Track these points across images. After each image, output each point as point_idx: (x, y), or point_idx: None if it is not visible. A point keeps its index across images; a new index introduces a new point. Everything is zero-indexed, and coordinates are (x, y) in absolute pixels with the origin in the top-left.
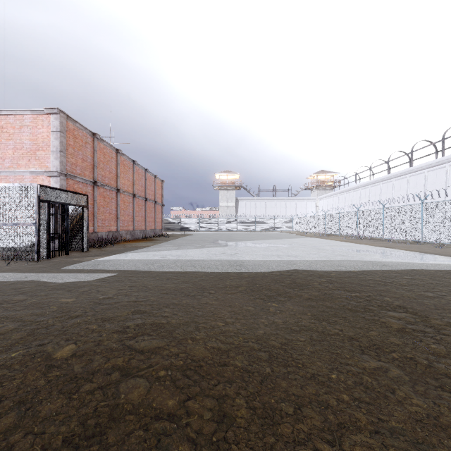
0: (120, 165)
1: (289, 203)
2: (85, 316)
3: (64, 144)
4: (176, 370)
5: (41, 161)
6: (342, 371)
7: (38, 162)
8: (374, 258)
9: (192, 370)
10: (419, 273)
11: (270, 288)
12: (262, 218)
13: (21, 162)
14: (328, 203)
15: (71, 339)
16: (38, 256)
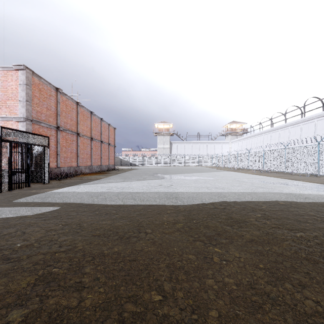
0: (80, 114)
1: (210, 145)
2: None
3: (30, 95)
4: None
5: (11, 108)
6: None
7: (8, 109)
8: (292, 191)
9: None
10: None
11: (208, 225)
12: (189, 157)
13: None
14: (238, 145)
15: None
16: None
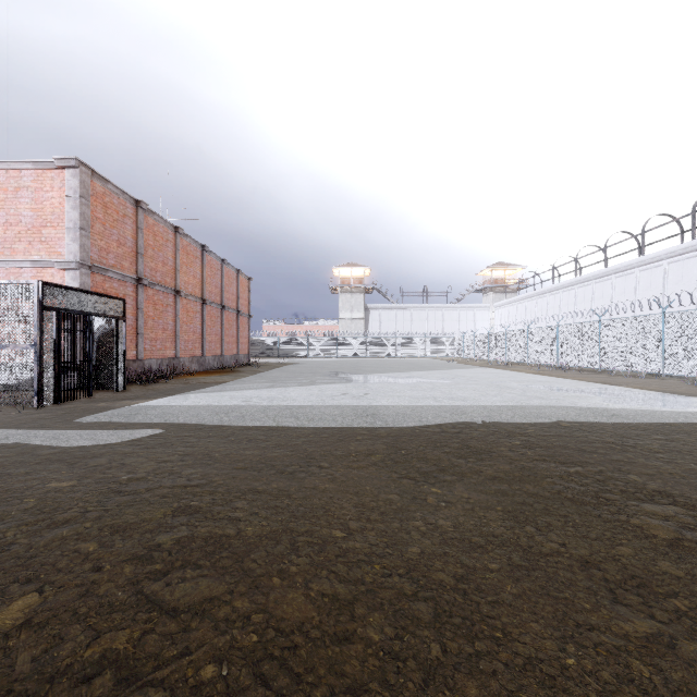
0: (181, 252)
1: (449, 313)
2: (82, 520)
3: (87, 217)
4: (241, 661)
5: (50, 244)
6: (585, 646)
7: (45, 246)
8: (594, 403)
9: (274, 660)
10: (677, 430)
11: (426, 457)
12: (406, 338)
13: (17, 246)
14: (509, 313)
15: (36, 579)
16: (39, 400)
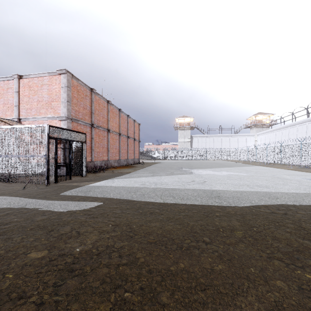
0: (110, 112)
1: (232, 138)
2: None
3: (70, 96)
4: None
5: (55, 109)
6: None
7: (53, 110)
8: None
9: None
10: None
11: (276, 236)
12: (211, 150)
13: (42, 111)
14: (265, 138)
15: None
16: (48, 181)
